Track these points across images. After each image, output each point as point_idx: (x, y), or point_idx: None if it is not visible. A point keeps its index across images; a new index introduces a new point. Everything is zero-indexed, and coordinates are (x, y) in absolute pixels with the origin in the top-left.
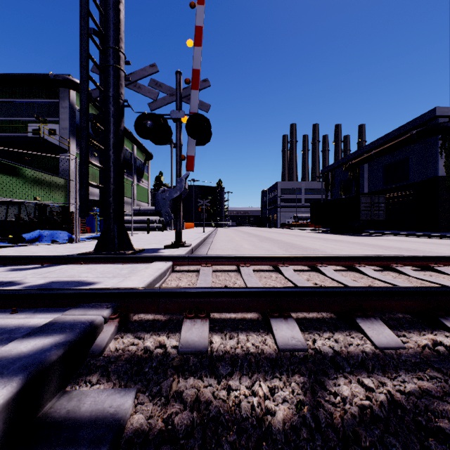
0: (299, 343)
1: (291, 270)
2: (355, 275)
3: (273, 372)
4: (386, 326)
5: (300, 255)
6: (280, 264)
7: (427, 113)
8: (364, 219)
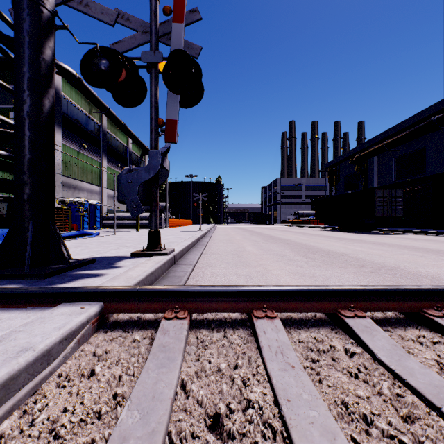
0: None
1: (381, 331)
2: None
3: None
4: None
5: (384, 287)
6: (340, 307)
7: None
8: (380, 215)
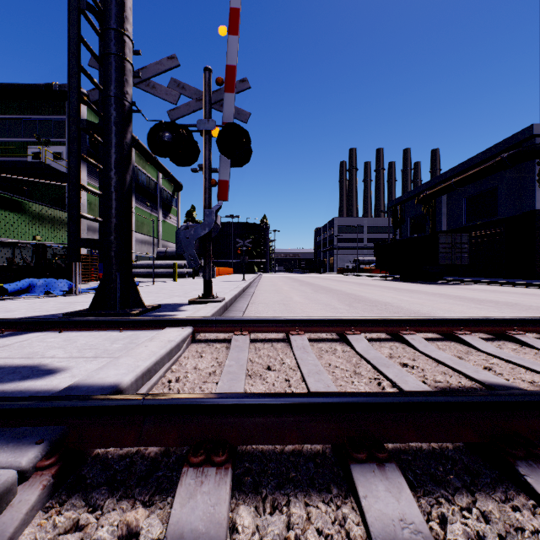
0: (418, 538)
1: (364, 340)
2: (458, 348)
3: None
4: None
5: (376, 318)
6: (347, 330)
7: (521, 132)
8: (443, 264)
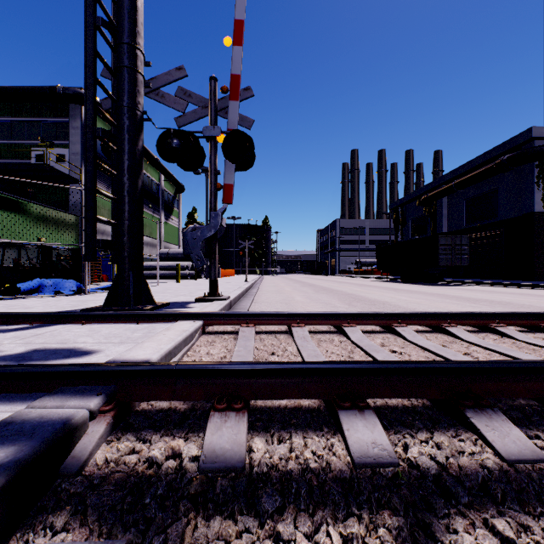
0: (384, 453)
1: (359, 331)
2: (444, 338)
3: (347, 507)
4: (512, 423)
5: (371, 312)
6: (344, 323)
7: (520, 134)
8: (443, 265)
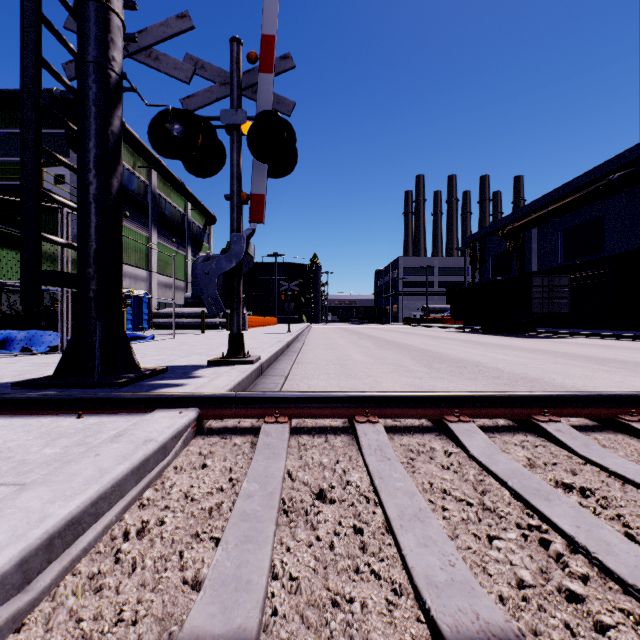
0: None
1: (480, 434)
2: (638, 447)
3: None
4: None
5: (493, 393)
6: (447, 413)
7: (635, 147)
8: (538, 312)
